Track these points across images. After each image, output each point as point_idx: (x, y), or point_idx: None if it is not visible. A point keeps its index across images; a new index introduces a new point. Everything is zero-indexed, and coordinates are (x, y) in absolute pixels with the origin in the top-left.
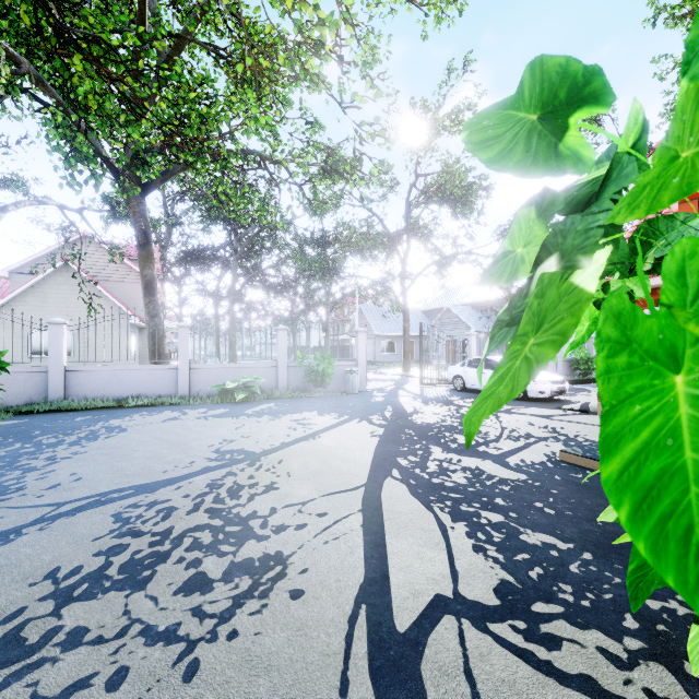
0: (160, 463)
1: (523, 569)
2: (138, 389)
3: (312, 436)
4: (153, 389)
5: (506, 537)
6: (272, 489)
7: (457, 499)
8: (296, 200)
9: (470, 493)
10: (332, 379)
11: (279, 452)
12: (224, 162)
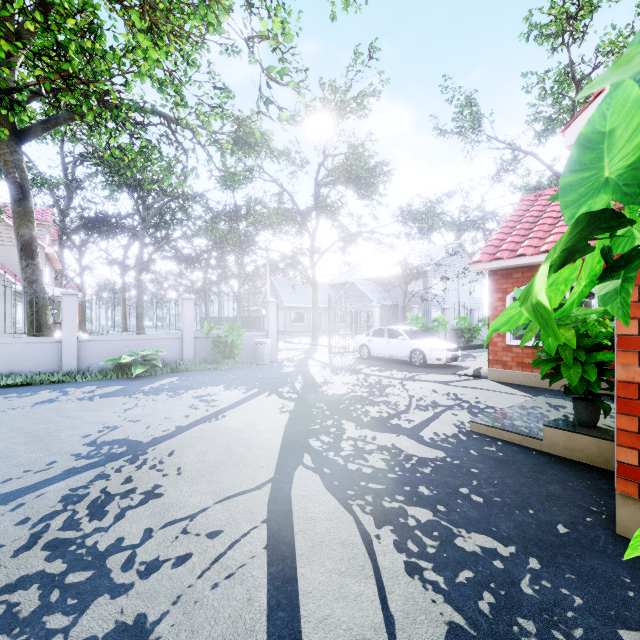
0: (4, 467)
1: (471, 598)
2: (9, 366)
3: (215, 416)
4: (30, 365)
5: (440, 545)
6: (153, 498)
7: (378, 491)
8: (207, 171)
9: (390, 480)
10: (242, 350)
11: (171, 440)
12: (115, 109)
